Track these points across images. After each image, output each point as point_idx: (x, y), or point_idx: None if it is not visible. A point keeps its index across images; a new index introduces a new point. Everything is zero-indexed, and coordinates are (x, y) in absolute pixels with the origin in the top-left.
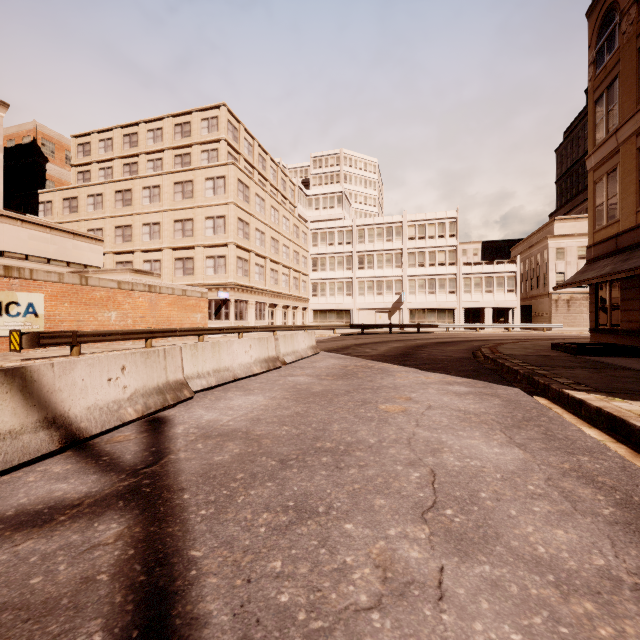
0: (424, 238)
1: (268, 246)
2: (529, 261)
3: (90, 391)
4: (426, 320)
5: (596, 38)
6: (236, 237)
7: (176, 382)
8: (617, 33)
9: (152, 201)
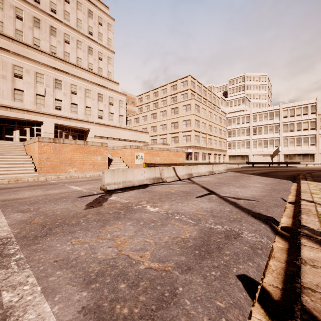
0: (293, 116)
1: (207, 129)
2: None
3: (180, 172)
4: (295, 160)
5: None
6: (194, 127)
7: (190, 173)
8: None
9: (163, 116)
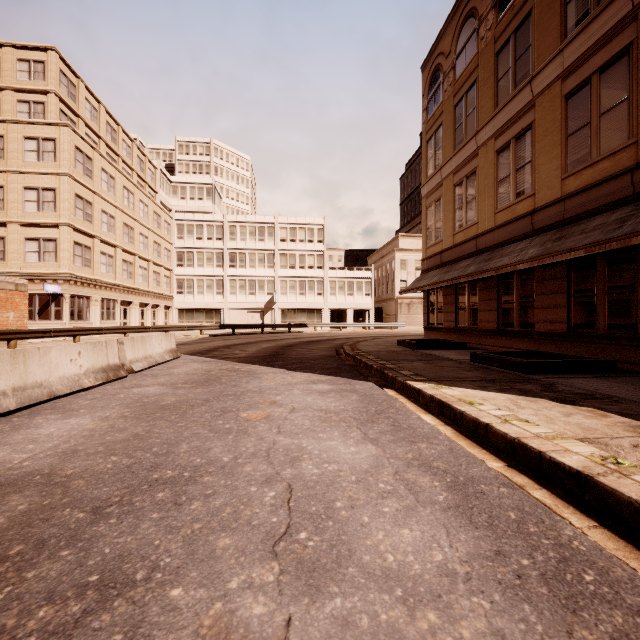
0: (295, 241)
1: (119, 233)
2: (381, 269)
3: None
4: (297, 320)
5: (428, 90)
6: (72, 217)
7: None
8: (441, 90)
9: None
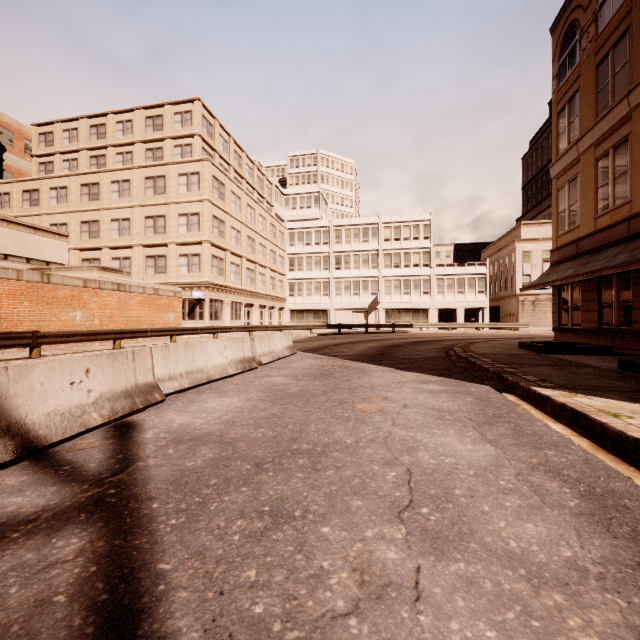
0: (399, 240)
1: (244, 245)
2: (498, 263)
3: (50, 396)
4: (401, 320)
5: (559, 53)
6: (211, 235)
7: (146, 385)
8: (578, 49)
9: (121, 196)
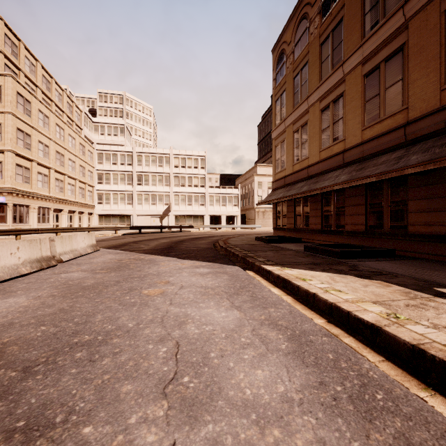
0: (185, 167)
1: (53, 158)
2: (245, 188)
3: None
4: (186, 223)
5: (276, 66)
6: (15, 145)
7: None
8: (285, 67)
9: None
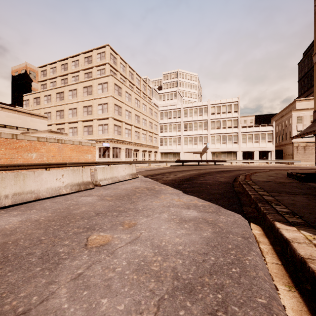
0: (220, 113)
1: (133, 119)
2: (281, 125)
3: None
4: (221, 158)
5: None
6: (113, 114)
7: None
8: None
9: (73, 97)
